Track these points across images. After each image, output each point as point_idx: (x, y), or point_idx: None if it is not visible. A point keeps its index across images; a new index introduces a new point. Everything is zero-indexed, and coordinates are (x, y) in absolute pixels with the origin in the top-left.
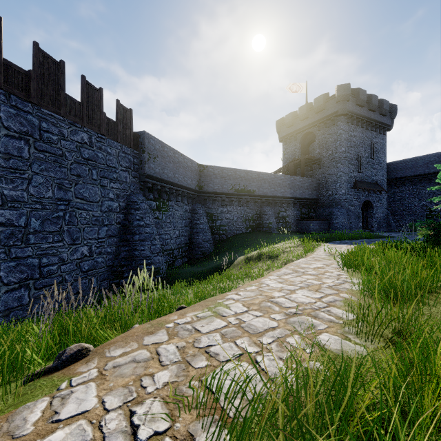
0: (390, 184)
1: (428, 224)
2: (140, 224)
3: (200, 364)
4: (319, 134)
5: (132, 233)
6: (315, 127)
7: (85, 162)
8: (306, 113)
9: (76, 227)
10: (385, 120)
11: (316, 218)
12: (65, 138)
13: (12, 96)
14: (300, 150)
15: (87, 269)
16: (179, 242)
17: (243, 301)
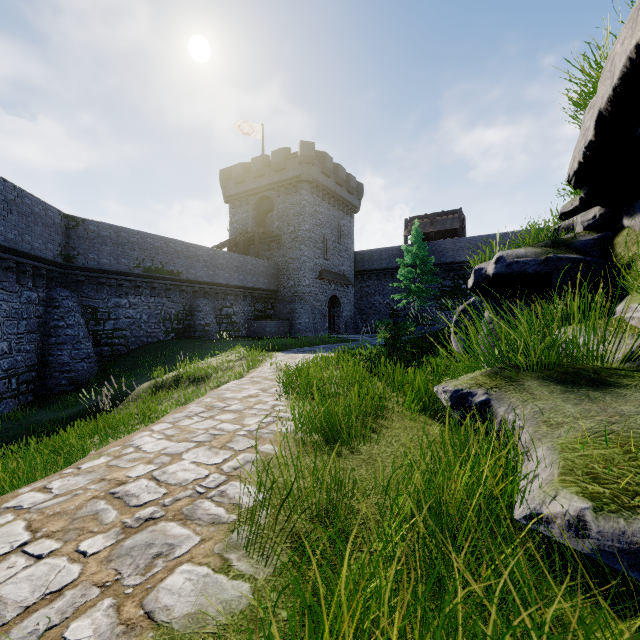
0: (358, 277)
1: (386, 326)
2: None
3: None
4: (279, 201)
5: None
6: (274, 191)
7: None
8: (262, 168)
9: None
10: (352, 199)
11: (275, 316)
12: None
13: None
14: (254, 220)
15: None
16: (10, 365)
17: (39, 511)
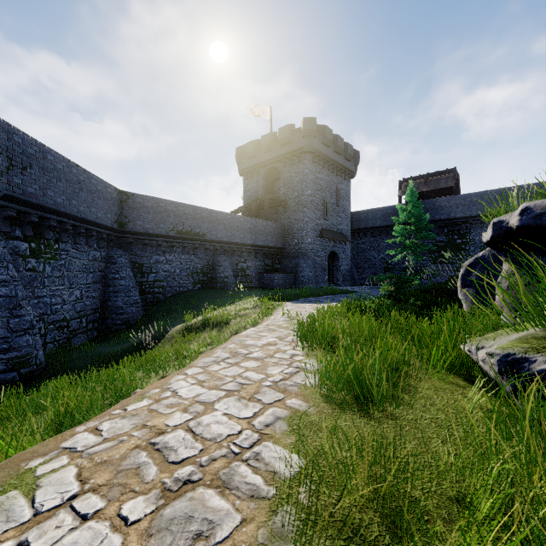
0: (354, 235)
1: (390, 279)
2: None
3: None
4: (284, 171)
5: None
6: (281, 163)
7: None
8: (270, 144)
9: None
10: (350, 165)
11: (281, 270)
12: None
13: None
14: (263, 188)
15: None
16: (81, 308)
17: (89, 457)
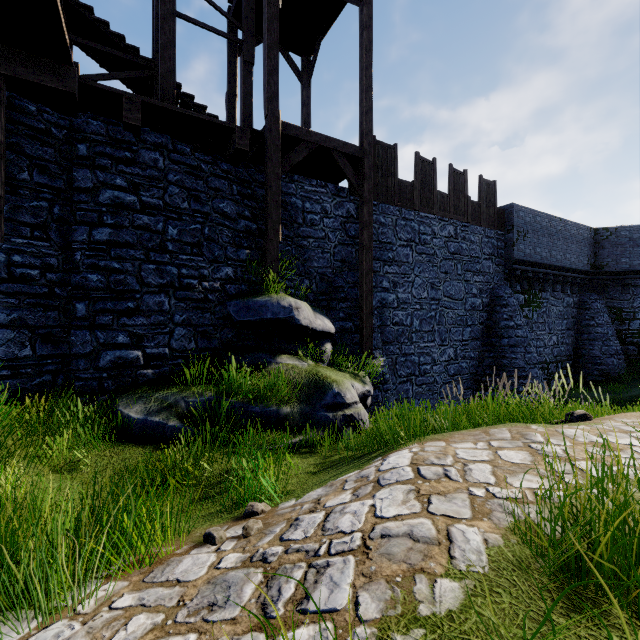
0: None
1: None
2: (508, 325)
3: None
4: None
5: (498, 336)
6: None
7: (451, 257)
8: None
9: (444, 327)
10: None
11: None
12: (436, 236)
13: (402, 210)
14: None
15: (453, 374)
16: (557, 353)
17: None
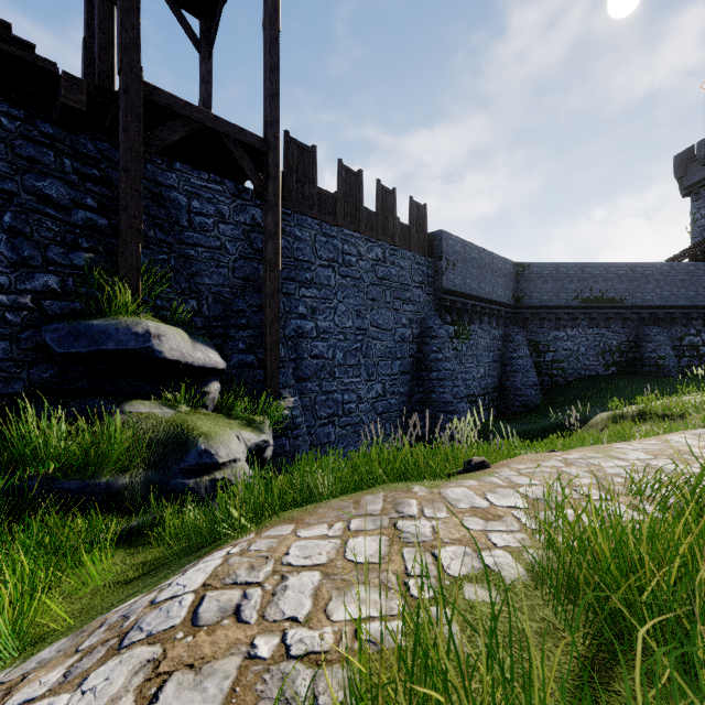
0: None
1: None
2: (437, 358)
3: (617, 480)
4: None
5: (428, 369)
6: None
7: (379, 283)
8: None
9: (371, 360)
10: None
11: None
12: (362, 258)
13: (323, 224)
14: None
15: (381, 412)
16: (484, 386)
17: (644, 451)
